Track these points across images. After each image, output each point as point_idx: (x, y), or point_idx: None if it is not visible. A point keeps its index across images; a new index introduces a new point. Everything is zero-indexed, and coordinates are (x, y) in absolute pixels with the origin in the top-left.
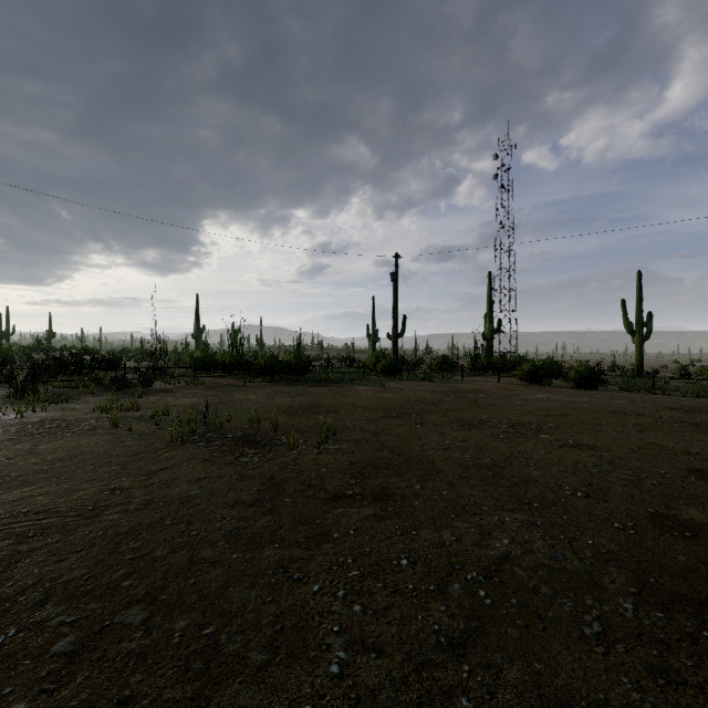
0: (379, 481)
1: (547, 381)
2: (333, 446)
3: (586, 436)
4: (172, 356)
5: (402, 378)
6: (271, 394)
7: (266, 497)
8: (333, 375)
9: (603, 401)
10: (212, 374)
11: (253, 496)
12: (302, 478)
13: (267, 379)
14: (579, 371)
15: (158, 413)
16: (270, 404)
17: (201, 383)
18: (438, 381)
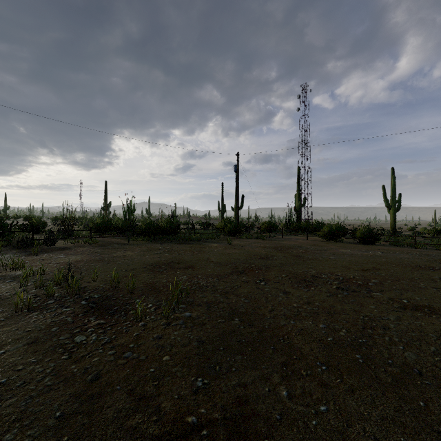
0: (233, 382)
1: (338, 238)
2: (184, 313)
3: (414, 294)
4: (83, 222)
5: (242, 237)
6: (145, 251)
7: (62, 440)
8: (194, 235)
9: (391, 255)
10: (109, 234)
11: (42, 439)
12: (135, 379)
13: (145, 239)
14: (363, 232)
15: (24, 275)
16: (140, 260)
17: (95, 242)
18: (267, 239)
